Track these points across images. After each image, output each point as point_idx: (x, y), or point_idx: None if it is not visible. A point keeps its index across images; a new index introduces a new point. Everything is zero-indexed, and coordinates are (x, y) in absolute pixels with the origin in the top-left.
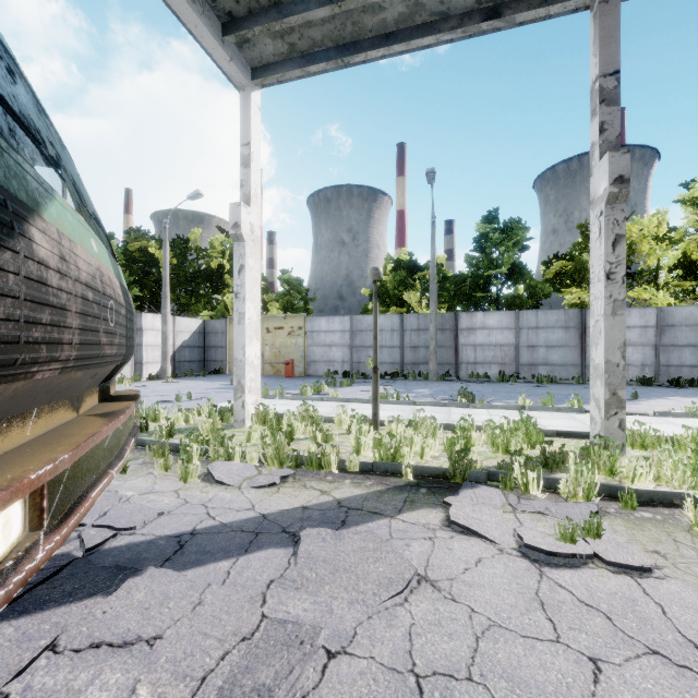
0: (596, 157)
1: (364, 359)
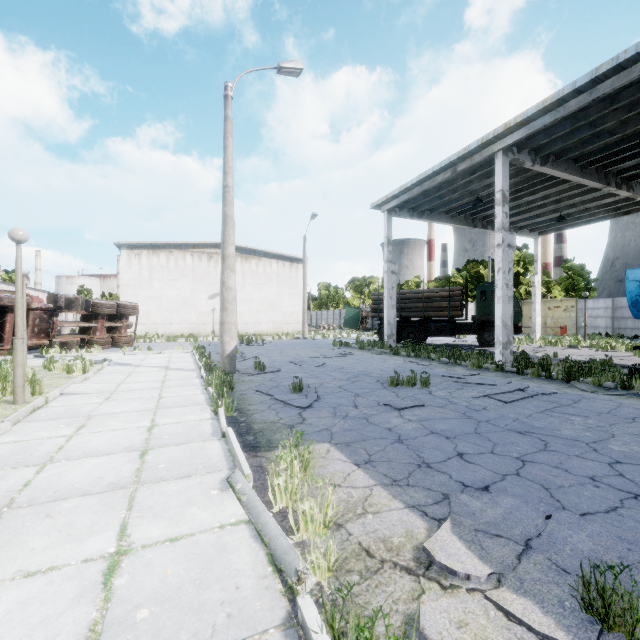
0: None
1: (623, 326)
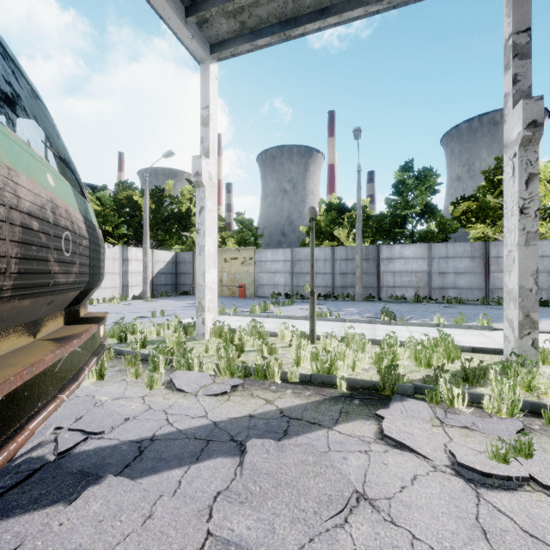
0: (509, 106)
1: (302, 283)
